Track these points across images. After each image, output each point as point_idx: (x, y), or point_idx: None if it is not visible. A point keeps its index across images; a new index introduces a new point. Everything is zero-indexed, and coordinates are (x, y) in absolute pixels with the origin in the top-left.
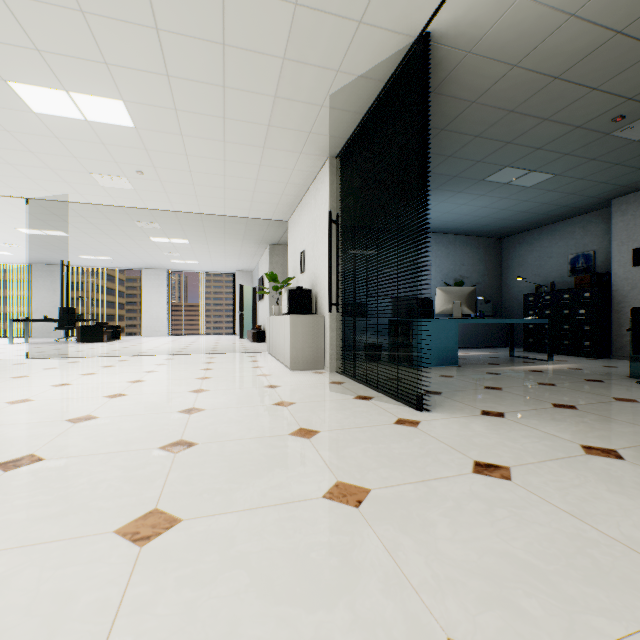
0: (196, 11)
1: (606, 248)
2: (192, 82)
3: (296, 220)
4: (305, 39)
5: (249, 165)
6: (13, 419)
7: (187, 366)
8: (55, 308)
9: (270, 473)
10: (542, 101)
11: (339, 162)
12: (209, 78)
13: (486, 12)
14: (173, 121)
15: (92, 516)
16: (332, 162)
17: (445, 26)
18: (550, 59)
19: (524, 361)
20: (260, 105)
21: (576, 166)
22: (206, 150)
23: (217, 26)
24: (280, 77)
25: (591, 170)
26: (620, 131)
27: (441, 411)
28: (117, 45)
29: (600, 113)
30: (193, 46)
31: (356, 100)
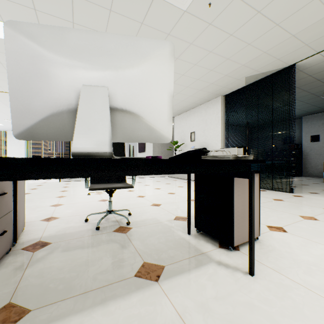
0: (230, 49)
1: (298, 134)
2: (201, 67)
3: (184, 117)
4: (256, 61)
5: (186, 95)
6: (166, 201)
7: (154, 183)
8: (21, 155)
9: (301, 208)
10: (308, 85)
11: (224, 98)
12: (209, 67)
13: (315, 62)
14: (176, 78)
15: (289, 217)
16: (222, 97)
17: (301, 63)
18: (321, 75)
19: (277, 178)
20: (216, 77)
21: (301, 105)
22: (175, 89)
23: (232, 54)
24: (234, 70)
25: (304, 107)
26: (323, 96)
27: (298, 193)
28: (189, 54)
29: (322, 90)
30: (216, 58)
31: (252, 79)
